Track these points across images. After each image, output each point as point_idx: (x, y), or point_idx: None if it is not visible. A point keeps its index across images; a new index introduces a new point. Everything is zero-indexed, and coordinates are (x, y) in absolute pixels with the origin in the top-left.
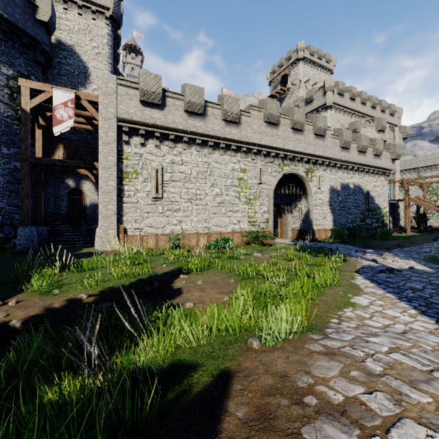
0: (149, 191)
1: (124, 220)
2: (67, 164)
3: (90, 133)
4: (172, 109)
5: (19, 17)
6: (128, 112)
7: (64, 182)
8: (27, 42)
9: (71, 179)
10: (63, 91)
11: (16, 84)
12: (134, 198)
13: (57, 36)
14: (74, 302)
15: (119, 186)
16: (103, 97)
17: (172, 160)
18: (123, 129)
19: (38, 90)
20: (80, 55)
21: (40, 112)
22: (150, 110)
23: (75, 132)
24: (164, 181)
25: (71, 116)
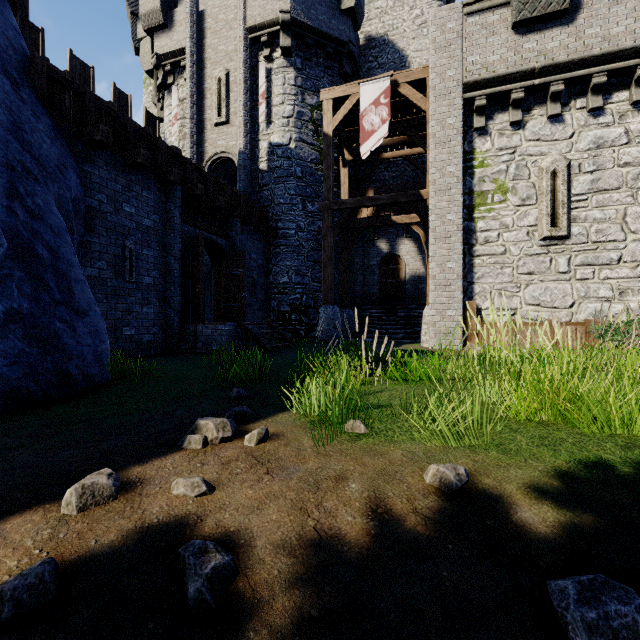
0: (532, 224)
1: (476, 291)
2: (379, 203)
3: (410, 160)
4: (599, 8)
5: (323, 18)
6: (486, 63)
7: (375, 246)
8: (331, 51)
9: (383, 240)
10: (373, 82)
11: (320, 114)
12: (498, 245)
13: (365, 33)
14: (414, 499)
15: (465, 225)
16: (437, 56)
17: (596, 141)
18: (474, 106)
19: (342, 99)
20: (395, 43)
21: (346, 143)
22: (537, 38)
23: (389, 165)
24: (574, 196)
25: (385, 120)
